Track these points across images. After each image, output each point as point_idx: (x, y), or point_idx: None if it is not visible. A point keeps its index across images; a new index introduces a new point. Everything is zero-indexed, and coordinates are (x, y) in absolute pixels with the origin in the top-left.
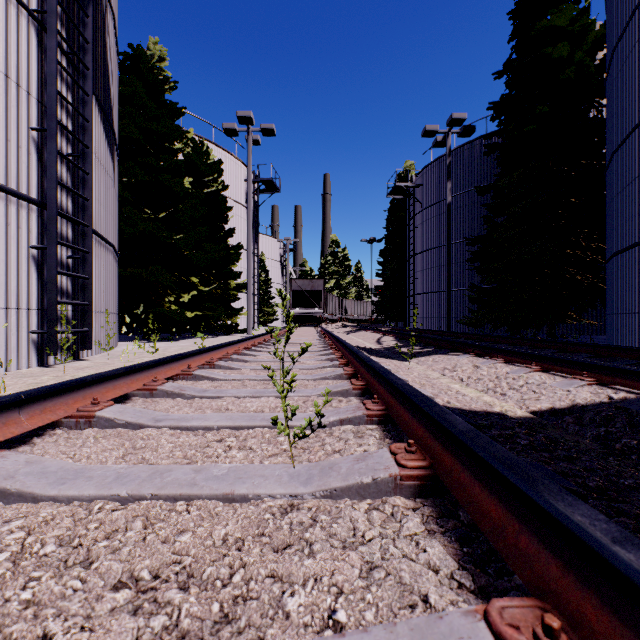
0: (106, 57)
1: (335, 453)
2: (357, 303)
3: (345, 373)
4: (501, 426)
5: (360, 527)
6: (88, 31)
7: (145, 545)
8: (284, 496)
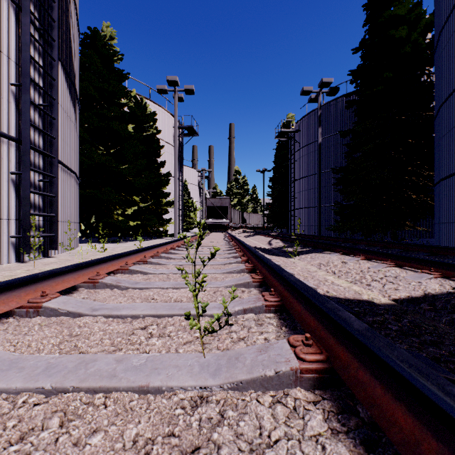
0: (69, 34)
1: (240, 340)
2: (253, 215)
3: (246, 268)
4: (372, 313)
5: (266, 426)
6: (54, 13)
7: (55, 449)
8: (194, 388)
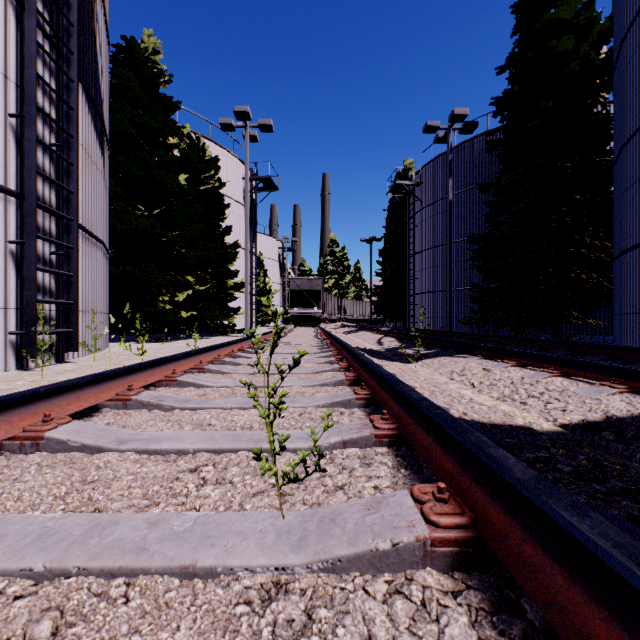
0: (95, 45)
1: (337, 490)
2: (356, 303)
3: (346, 379)
4: (532, 445)
5: (379, 635)
6: (73, 13)
7: None
8: (267, 569)
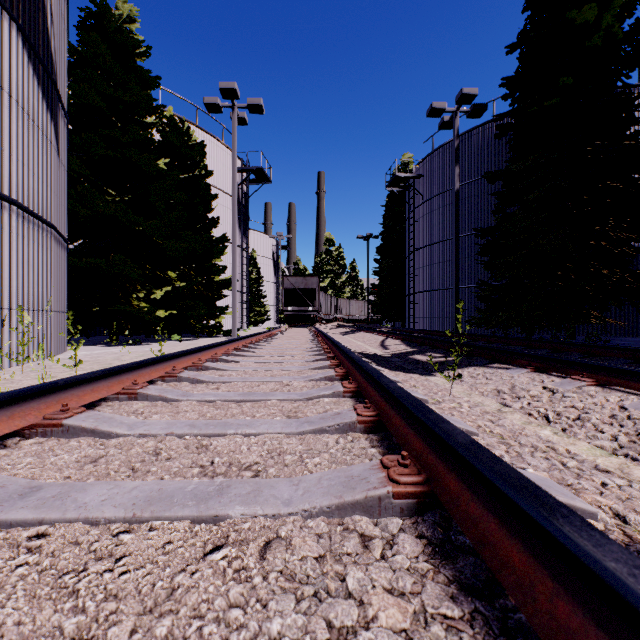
0: None
1: None
2: (352, 303)
3: (359, 420)
4: None
5: None
6: None
7: None
8: None
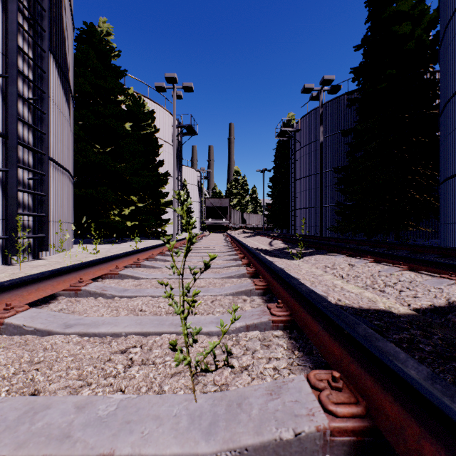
0: (62, 26)
1: (243, 371)
2: (253, 216)
3: (247, 272)
4: (396, 327)
5: None
6: (45, 2)
7: None
8: None
